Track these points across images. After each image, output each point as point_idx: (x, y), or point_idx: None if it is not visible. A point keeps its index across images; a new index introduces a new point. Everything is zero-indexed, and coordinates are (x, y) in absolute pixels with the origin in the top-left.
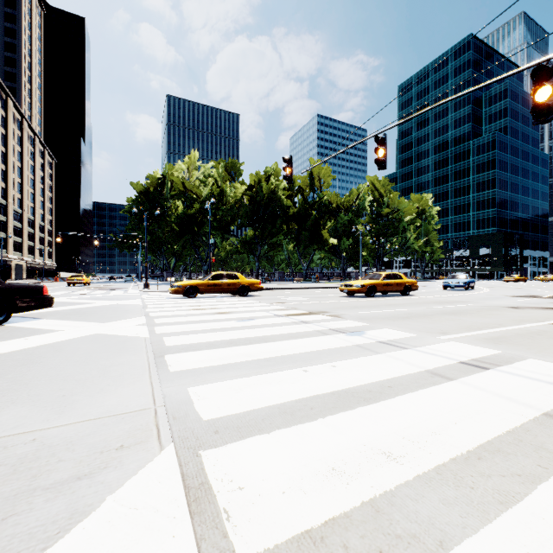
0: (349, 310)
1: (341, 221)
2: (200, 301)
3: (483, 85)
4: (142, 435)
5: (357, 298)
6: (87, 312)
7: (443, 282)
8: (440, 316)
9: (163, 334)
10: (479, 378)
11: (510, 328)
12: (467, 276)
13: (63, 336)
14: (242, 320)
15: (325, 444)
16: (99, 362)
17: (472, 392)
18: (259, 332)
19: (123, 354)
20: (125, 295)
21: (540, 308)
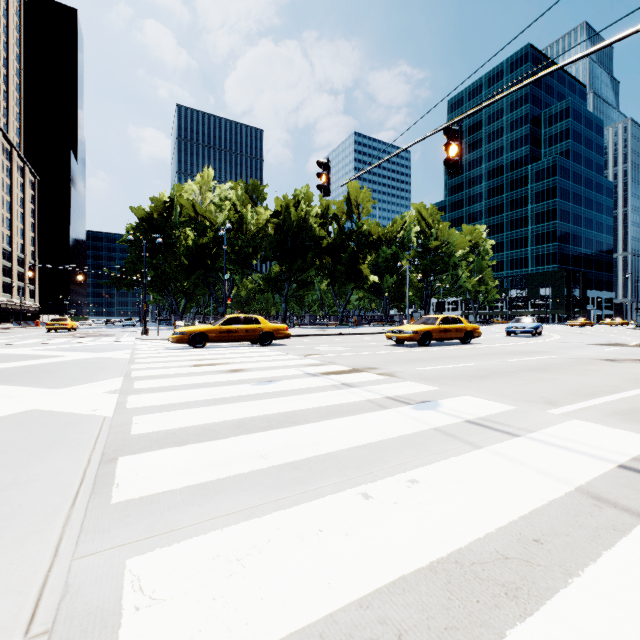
0: (404, 365)
1: (383, 255)
2: (208, 353)
3: (614, 39)
4: None
5: (408, 347)
6: (46, 370)
7: (507, 327)
8: (527, 374)
9: (136, 410)
10: None
11: (635, 394)
12: (535, 319)
13: None
14: (260, 383)
15: None
16: None
17: None
18: (284, 404)
19: (48, 455)
20: (114, 344)
21: None
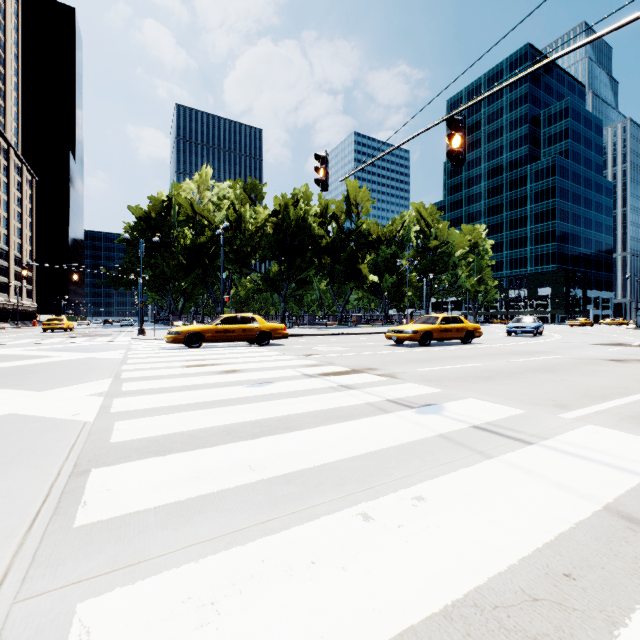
0: (405, 366)
1: (383, 255)
2: (203, 353)
3: (631, 18)
4: None
5: (409, 347)
6: (33, 371)
7: (507, 327)
8: (532, 375)
9: (120, 414)
10: None
11: None
12: (535, 319)
13: None
14: (255, 385)
15: None
16: None
17: None
18: (278, 407)
19: (14, 467)
20: (109, 344)
21: None
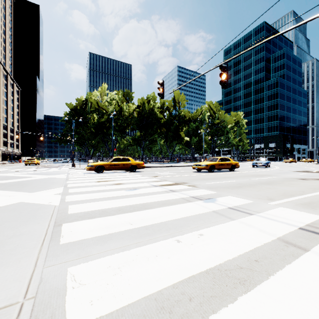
0: (200, 181)
1: (191, 127)
2: (104, 175)
3: (300, 23)
4: None
5: (203, 173)
6: (25, 183)
7: (252, 163)
8: (260, 186)
9: (70, 202)
10: None
11: (312, 195)
12: (266, 159)
13: None
14: (130, 190)
15: None
16: (4, 232)
17: None
18: (141, 199)
19: (29, 223)
20: (58, 171)
21: (318, 179)
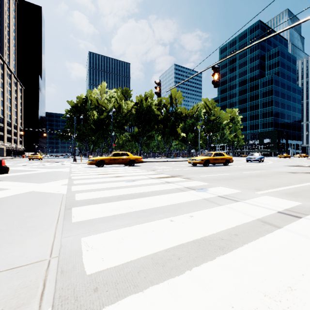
0: (195, 174)
1: (188, 123)
2: (105, 169)
3: (284, 29)
4: (26, 295)
5: (198, 167)
6: (33, 176)
7: (246, 158)
8: (251, 178)
9: (76, 191)
10: (299, 226)
11: (297, 186)
12: (260, 154)
13: (7, 193)
14: (129, 181)
15: (195, 306)
16: (23, 214)
17: (299, 240)
18: (139, 189)
19: (43, 207)
20: (61, 165)
21: (307, 173)
